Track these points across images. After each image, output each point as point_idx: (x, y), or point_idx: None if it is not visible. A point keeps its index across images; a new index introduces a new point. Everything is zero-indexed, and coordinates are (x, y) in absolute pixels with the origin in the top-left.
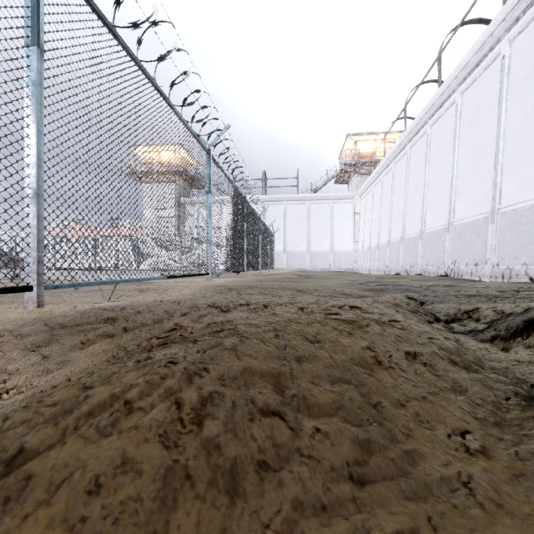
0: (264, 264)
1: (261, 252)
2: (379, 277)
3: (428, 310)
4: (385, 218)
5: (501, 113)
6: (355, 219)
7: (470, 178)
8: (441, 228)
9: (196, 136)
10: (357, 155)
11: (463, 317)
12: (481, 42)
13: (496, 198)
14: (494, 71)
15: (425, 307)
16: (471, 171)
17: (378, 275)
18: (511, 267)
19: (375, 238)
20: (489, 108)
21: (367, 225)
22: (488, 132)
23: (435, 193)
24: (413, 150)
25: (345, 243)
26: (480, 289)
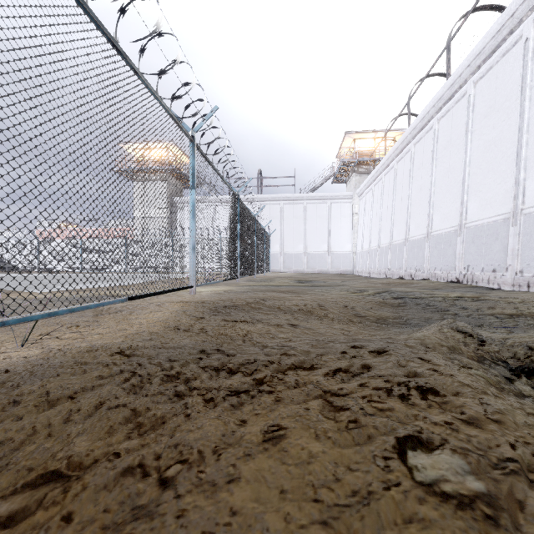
0: (260, 267)
1: (256, 255)
2: (384, 283)
3: (495, 355)
4: (387, 218)
5: (523, 103)
6: (353, 220)
7: (485, 175)
8: (451, 230)
9: (174, 117)
10: (356, 154)
11: None
12: (500, 24)
13: (518, 197)
14: (514, 56)
15: (490, 349)
16: (487, 168)
17: (382, 281)
18: None
19: (376, 239)
20: (508, 97)
21: (366, 226)
22: (508, 124)
23: (443, 192)
24: (418, 147)
25: (344, 244)
26: (517, 304)
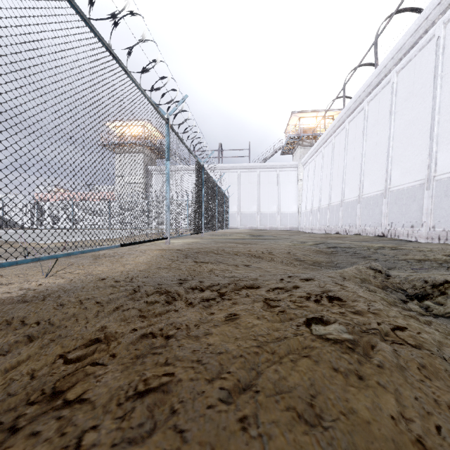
0: (221, 224)
1: (218, 214)
2: (323, 237)
3: (396, 285)
4: (326, 184)
5: (436, 89)
6: (298, 185)
7: (405, 148)
8: (378, 193)
9: (154, 104)
10: (300, 130)
11: (434, 292)
12: (417, 25)
13: (431, 166)
14: (429, 51)
15: (393, 281)
16: (407, 142)
17: (321, 235)
18: (447, 230)
19: (317, 201)
20: (424, 85)
21: (309, 190)
22: (423, 106)
23: (372, 162)
24: (351, 124)
25: (290, 205)
26: (426, 252)
